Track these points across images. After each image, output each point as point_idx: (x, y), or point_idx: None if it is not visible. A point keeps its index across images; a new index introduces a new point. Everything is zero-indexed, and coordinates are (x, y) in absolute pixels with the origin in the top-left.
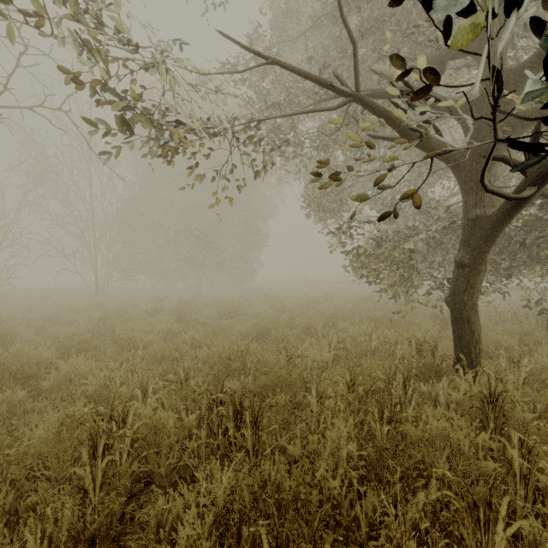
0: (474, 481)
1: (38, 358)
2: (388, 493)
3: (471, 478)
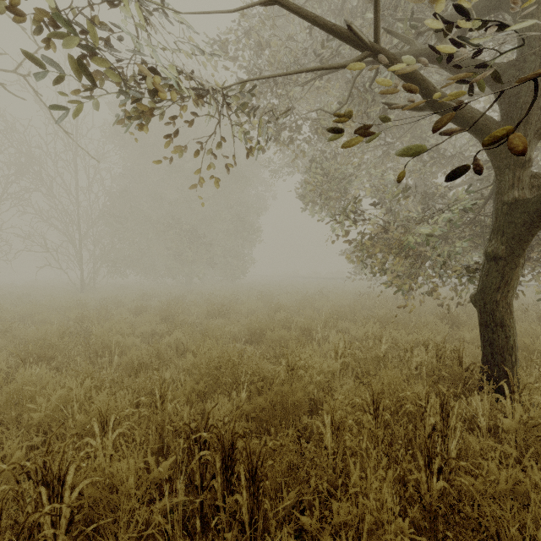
0: None
1: None
2: None
3: None
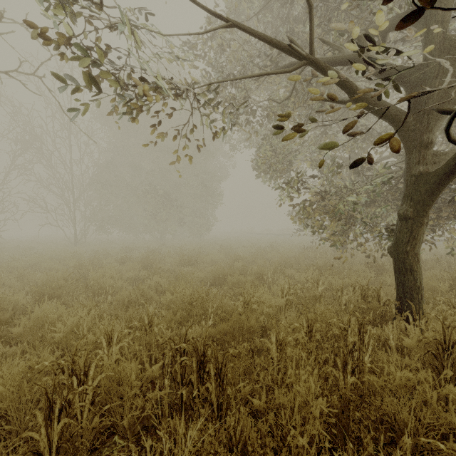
0: (451, 440)
1: (15, 304)
2: (362, 455)
3: (440, 432)
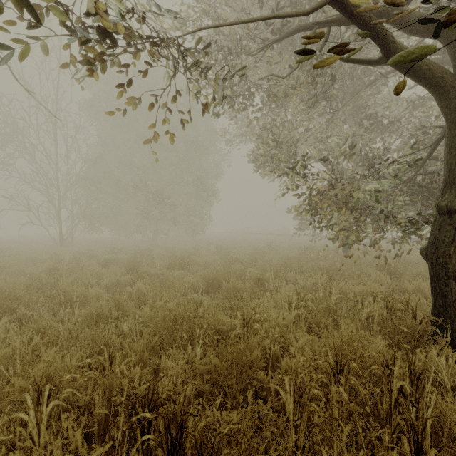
0: None
1: None
2: None
3: None
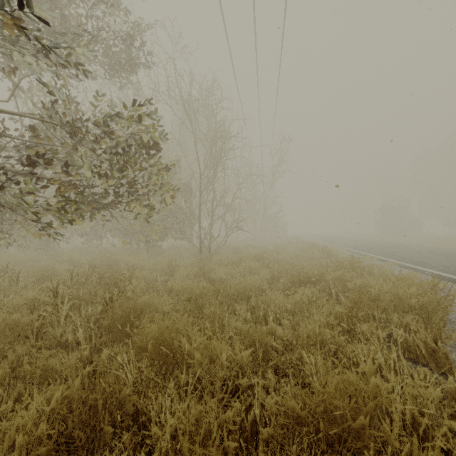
0: None
1: None
2: None
3: None
